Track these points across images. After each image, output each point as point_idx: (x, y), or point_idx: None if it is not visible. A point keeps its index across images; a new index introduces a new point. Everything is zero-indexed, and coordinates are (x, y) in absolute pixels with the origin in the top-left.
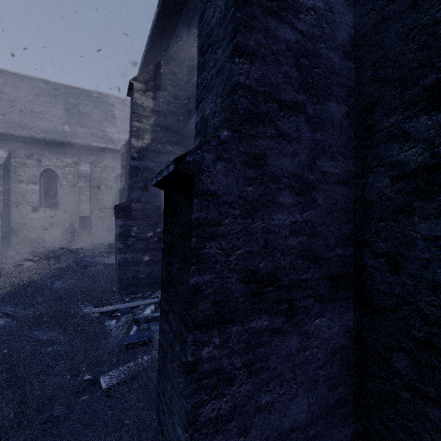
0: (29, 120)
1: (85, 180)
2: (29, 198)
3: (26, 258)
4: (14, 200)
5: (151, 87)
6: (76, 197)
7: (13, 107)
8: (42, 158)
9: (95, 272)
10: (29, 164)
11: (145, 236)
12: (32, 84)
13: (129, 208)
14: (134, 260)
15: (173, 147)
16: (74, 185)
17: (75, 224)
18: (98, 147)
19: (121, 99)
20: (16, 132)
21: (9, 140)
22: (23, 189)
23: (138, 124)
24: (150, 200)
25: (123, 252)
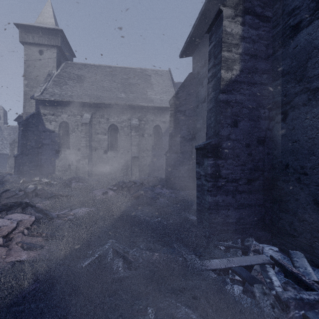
0: (102, 92)
1: (135, 130)
2: (102, 145)
3: (108, 188)
4: (94, 146)
5: (240, 12)
6: (129, 143)
7: (93, 86)
8: (109, 117)
9: (165, 206)
10: (102, 121)
11: (234, 176)
12: (102, 70)
13: (219, 146)
14: (224, 203)
15: (262, 76)
16: (128, 135)
17: (128, 162)
18: (143, 106)
19: (155, 71)
20: (95, 101)
21: (91, 106)
22: (98, 138)
23: (227, 54)
24: (239, 137)
25: (213, 194)
